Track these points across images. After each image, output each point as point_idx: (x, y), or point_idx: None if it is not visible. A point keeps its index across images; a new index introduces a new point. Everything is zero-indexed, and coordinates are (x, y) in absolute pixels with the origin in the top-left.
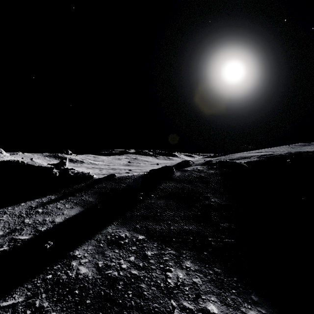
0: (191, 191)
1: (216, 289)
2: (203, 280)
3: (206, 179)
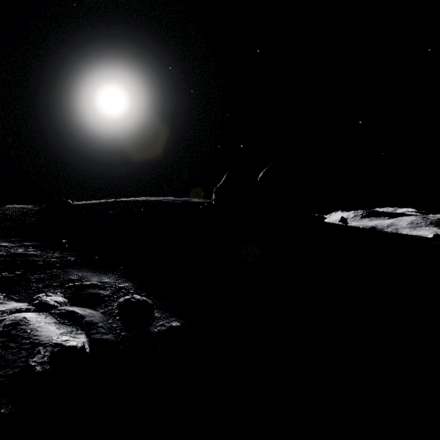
0: (5, 218)
1: (9, 242)
2: (1, 241)
3: (27, 212)
